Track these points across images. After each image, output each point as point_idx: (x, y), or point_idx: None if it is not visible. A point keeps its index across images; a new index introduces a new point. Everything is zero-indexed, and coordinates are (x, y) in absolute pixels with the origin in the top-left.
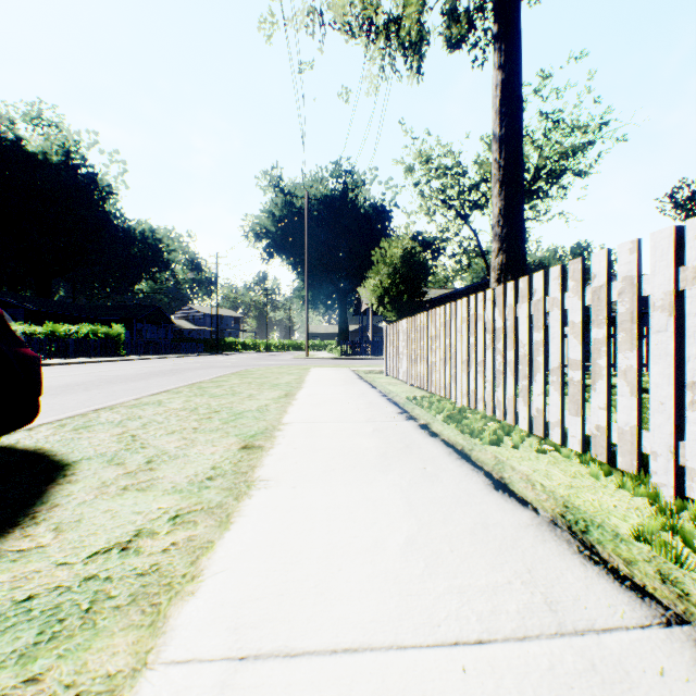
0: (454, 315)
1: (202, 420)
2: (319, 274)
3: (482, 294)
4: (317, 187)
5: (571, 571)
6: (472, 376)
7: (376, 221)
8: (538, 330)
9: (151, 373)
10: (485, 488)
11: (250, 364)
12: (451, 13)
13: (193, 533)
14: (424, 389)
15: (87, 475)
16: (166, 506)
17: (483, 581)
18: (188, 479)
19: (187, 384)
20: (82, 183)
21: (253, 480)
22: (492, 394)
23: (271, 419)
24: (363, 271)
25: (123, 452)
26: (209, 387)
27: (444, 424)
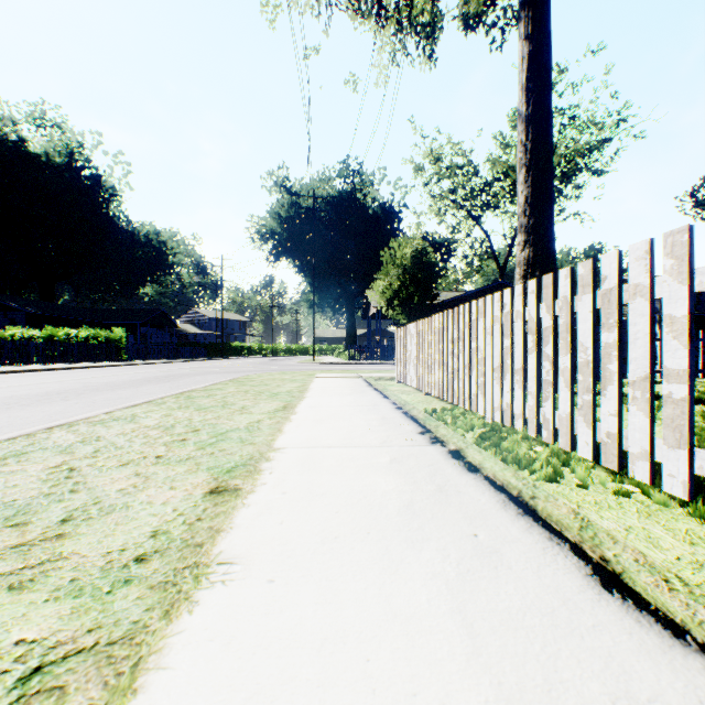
0: (482, 314)
1: (173, 443)
2: (326, 277)
3: (521, 286)
4: (324, 187)
5: None
6: (507, 387)
7: (385, 222)
8: (610, 328)
9: (145, 379)
10: (588, 586)
11: (253, 370)
12: None
13: None
14: (442, 399)
15: None
16: (34, 636)
17: None
18: (105, 559)
19: (176, 393)
20: (85, 184)
21: (209, 561)
22: (536, 409)
23: (260, 442)
24: (372, 273)
25: (38, 501)
26: (199, 397)
27: (481, 451)
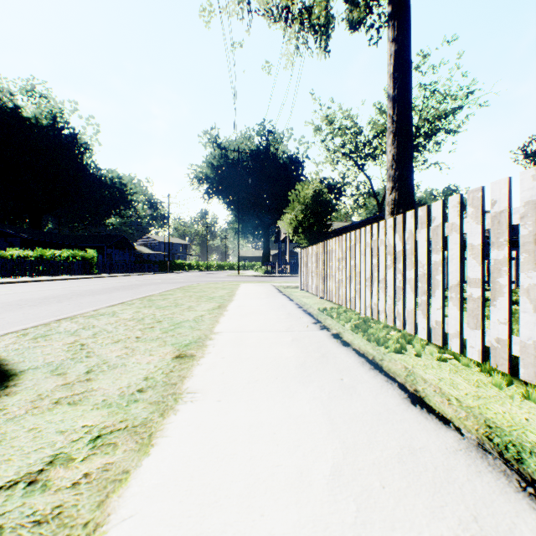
0: (358, 241)
1: (146, 329)
2: (247, 211)
3: (383, 222)
4: (246, 143)
5: (523, 519)
6: (374, 292)
7: (292, 169)
8: (437, 252)
9: (114, 288)
10: (403, 403)
11: (193, 281)
12: (352, 1)
13: (109, 460)
14: (332, 301)
15: (27, 387)
16: (91, 423)
17: (426, 535)
18: (120, 391)
19: (140, 297)
20: (65, 141)
21: (181, 392)
22: (392, 307)
23: (204, 328)
24: (282, 208)
25: (68, 362)
26: (157, 300)
27: (353, 334)
